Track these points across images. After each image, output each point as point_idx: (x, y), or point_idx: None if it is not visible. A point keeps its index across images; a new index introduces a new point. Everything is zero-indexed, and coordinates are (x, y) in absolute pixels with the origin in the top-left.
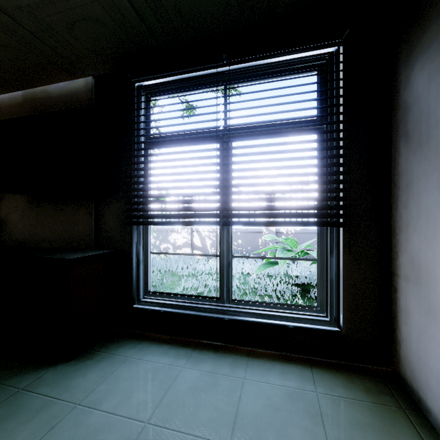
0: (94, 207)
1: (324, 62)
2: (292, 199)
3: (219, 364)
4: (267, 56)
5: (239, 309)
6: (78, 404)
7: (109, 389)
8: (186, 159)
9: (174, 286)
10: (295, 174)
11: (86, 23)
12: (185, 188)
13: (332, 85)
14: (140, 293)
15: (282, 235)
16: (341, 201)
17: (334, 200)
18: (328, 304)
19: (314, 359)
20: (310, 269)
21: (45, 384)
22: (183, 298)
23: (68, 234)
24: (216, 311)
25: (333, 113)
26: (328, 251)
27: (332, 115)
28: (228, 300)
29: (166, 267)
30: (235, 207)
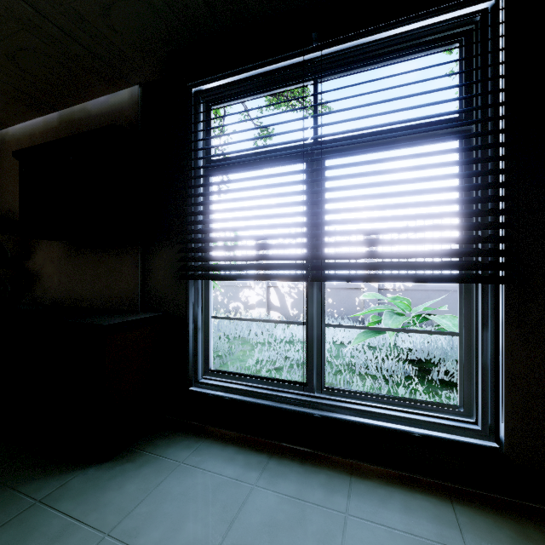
0: (141, 256)
1: (472, 28)
2: (419, 240)
3: (307, 483)
4: (378, 28)
5: (336, 401)
6: (107, 534)
7: (151, 513)
8: (260, 188)
9: (246, 357)
10: (423, 202)
11: (125, 4)
12: (258, 227)
13: (486, 61)
14: (198, 371)
15: (387, 293)
16: (502, 243)
17: (490, 241)
18: (478, 403)
19: (455, 487)
20: (428, 340)
21: (69, 496)
22: (255, 381)
23: (110, 290)
24: (303, 403)
25: (489, 105)
26: (478, 321)
27: (487, 108)
28: (319, 387)
29: (235, 332)
30: (330, 255)
